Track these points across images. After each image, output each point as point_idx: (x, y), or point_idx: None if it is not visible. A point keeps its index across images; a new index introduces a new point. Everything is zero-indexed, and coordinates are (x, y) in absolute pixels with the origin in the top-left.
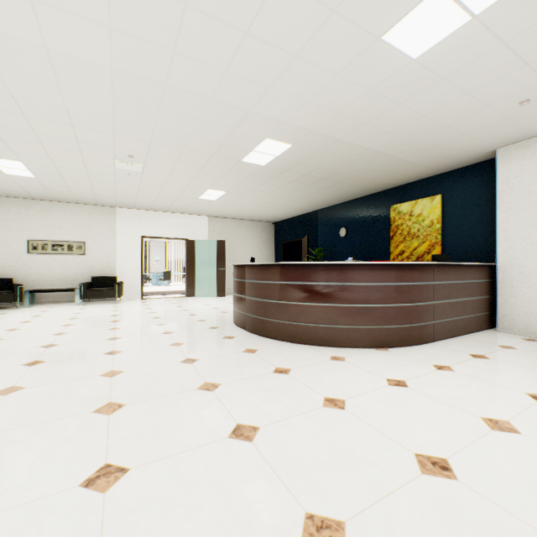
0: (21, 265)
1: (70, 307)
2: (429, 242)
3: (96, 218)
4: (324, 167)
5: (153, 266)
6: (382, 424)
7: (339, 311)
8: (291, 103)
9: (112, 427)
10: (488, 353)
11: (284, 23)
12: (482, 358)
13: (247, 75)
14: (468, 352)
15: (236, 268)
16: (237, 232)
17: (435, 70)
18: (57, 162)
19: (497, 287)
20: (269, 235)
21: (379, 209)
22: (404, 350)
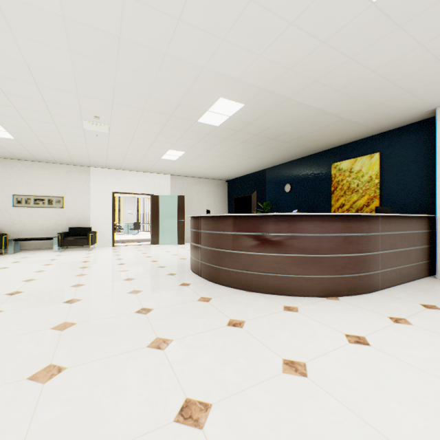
0: (7, 217)
1: (48, 254)
2: (368, 196)
3: (72, 176)
4: (273, 127)
5: (126, 218)
6: (354, 401)
7: (290, 261)
8: (244, 58)
9: (42, 403)
10: (439, 303)
11: None
12: (434, 309)
13: (201, 25)
14: (418, 302)
15: (192, 220)
16: (195, 188)
17: (392, 17)
18: (31, 123)
19: (437, 237)
20: (223, 191)
21: (321, 167)
22: (354, 299)
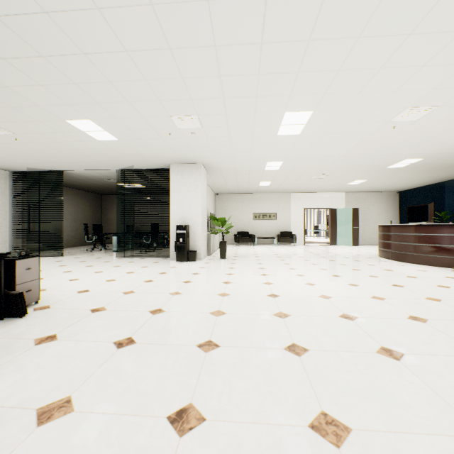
0: (250, 225)
1: (274, 246)
2: None
3: (281, 200)
4: (448, 162)
5: None
6: None
7: None
8: (425, 148)
9: (363, 272)
10: None
11: (425, 136)
12: None
13: (402, 147)
14: None
15: (382, 227)
16: (366, 201)
17: None
18: (286, 180)
19: None
20: (394, 201)
21: None
22: None
